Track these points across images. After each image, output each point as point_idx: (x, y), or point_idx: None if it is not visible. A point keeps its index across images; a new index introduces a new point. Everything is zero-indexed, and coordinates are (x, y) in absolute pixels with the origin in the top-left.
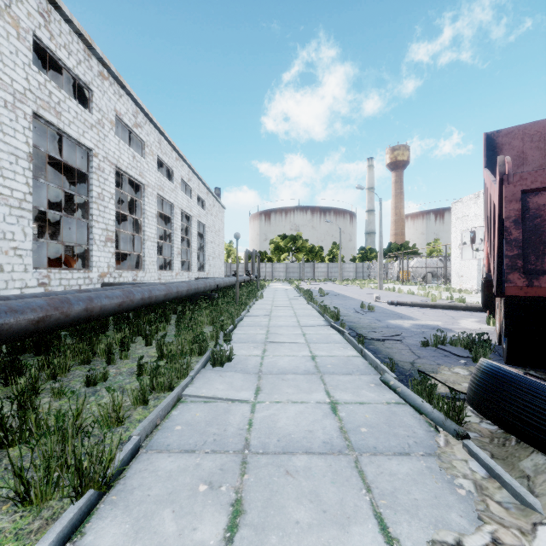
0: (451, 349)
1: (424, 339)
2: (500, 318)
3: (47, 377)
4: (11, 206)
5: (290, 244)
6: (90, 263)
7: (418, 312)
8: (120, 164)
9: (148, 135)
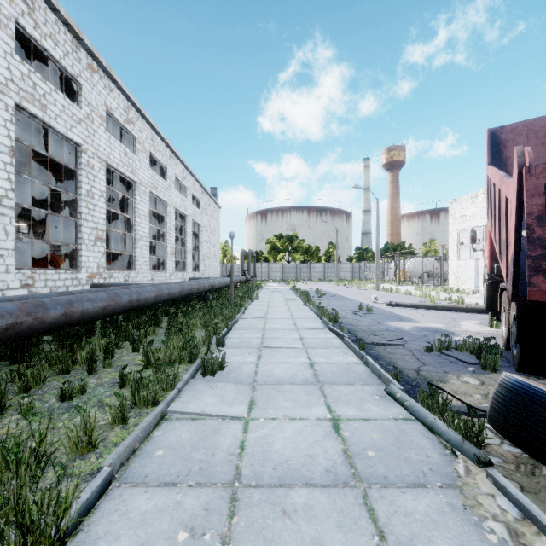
0: (457, 354)
1: (427, 343)
2: (508, 322)
3: (18, 390)
4: None
5: (286, 244)
6: (79, 263)
7: (417, 314)
8: (111, 160)
9: (140, 131)
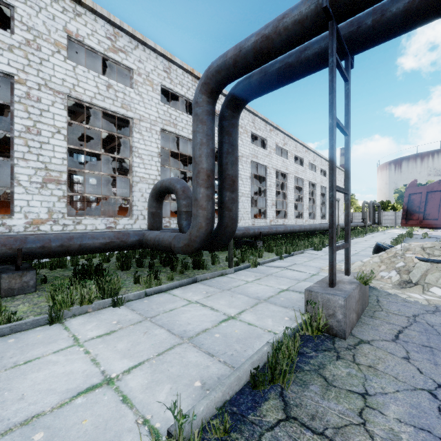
0: None
1: None
2: None
3: None
4: (246, 196)
5: None
6: (266, 216)
7: None
8: (277, 167)
9: (289, 146)
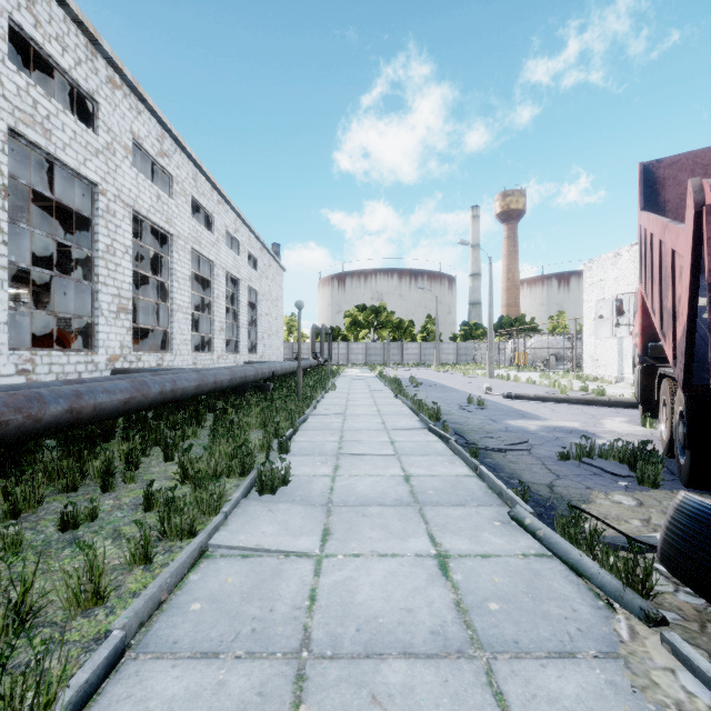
0: (602, 464)
1: (560, 448)
2: (670, 420)
3: (3, 515)
4: None
5: (371, 317)
6: (95, 341)
7: (545, 409)
8: (139, 206)
9: (178, 168)
